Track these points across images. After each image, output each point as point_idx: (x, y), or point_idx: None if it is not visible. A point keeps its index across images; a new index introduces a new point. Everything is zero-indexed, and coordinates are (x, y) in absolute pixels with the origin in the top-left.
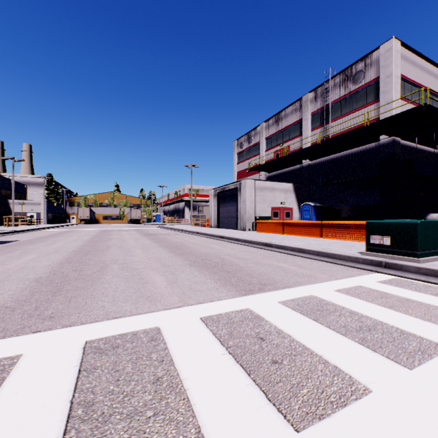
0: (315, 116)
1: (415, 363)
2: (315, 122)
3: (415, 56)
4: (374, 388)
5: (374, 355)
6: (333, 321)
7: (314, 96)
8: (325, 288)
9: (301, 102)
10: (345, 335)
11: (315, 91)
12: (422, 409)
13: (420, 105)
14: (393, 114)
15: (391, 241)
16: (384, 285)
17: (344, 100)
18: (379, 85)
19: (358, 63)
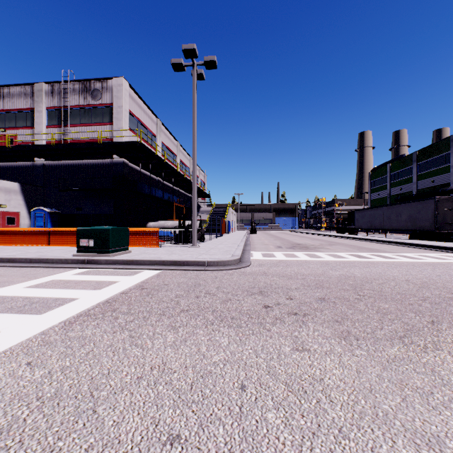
0: (52, 113)
1: (48, 311)
2: (53, 120)
3: (141, 100)
4: (4, 330)
5: (21, 316)
6: (2, 307)
7: (51, 90)
8: (15, 288)
9: (34, 88)
10: (6, 312)
11: (53, 85)
12: (30, 327)
13: (137, 141)
14: (123, 140)
15: (95, 243)
16: (76, 275)
17: (84, 109)
18: (114, 111)
19: (96, 81)
